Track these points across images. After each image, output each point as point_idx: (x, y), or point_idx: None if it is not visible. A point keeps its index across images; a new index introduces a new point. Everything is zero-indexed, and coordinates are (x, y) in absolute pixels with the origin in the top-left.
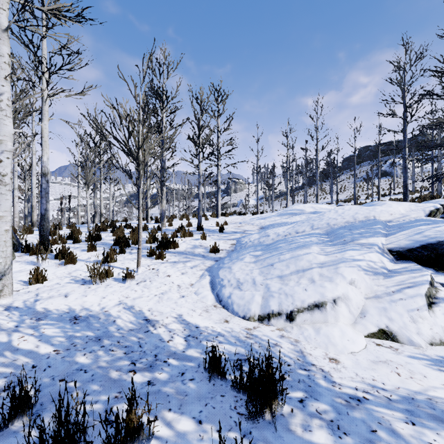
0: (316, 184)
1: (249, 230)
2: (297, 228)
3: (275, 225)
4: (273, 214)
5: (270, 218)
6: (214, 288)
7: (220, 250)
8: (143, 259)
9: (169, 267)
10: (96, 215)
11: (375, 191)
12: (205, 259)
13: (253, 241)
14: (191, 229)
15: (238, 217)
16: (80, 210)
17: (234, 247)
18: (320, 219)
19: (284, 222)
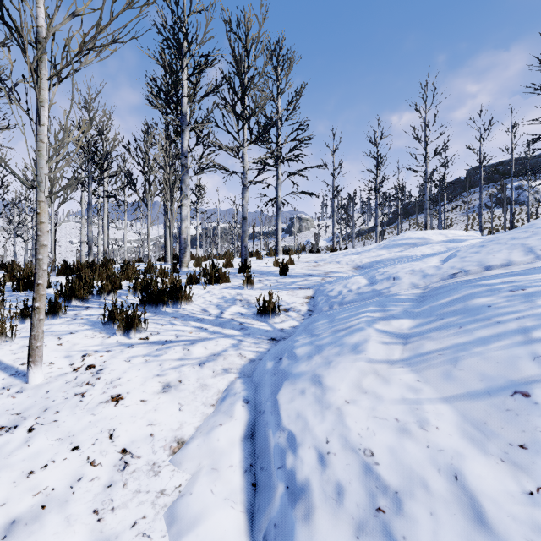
0: (407, 218)
1: (335, 272)
2: (479, 257)
3: (386, 261)
4: (371, 246)
5: (368, 253)
6: (256, 482)
7: (283, 309)
8: (87, 334)
9: (139, 360)
10: (91, 252)
11: (499, 223)
12: (244, 335)
13: (359, 291)
14: (231, 270)
15: (309, 255)
16: (84, 249)
17: (311, 303)
18: (539, 234)
19: (401, 256)
